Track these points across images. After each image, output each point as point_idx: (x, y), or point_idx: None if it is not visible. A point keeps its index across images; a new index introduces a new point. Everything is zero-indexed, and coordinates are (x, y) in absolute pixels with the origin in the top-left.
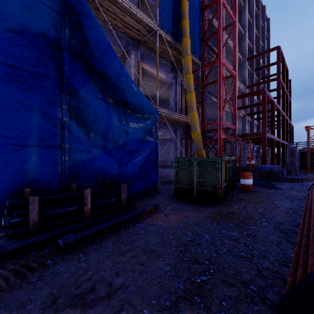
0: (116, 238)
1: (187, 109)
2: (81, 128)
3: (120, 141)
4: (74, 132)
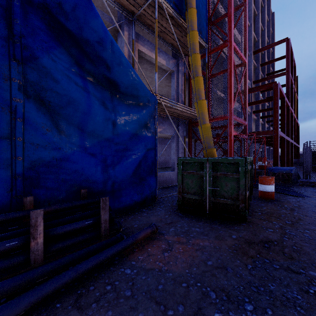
0: (73, 312)
1: (190, 102)
2: (44, 114)
3: (105, 135)
4: (32, 120)
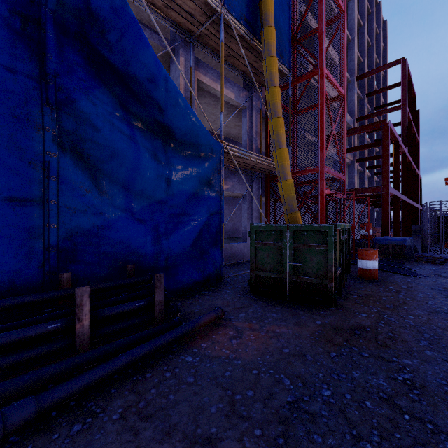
0: (131, 397)
1: (268, 148)
2: (82, 171)
3: (157, 196)
4: (69, 178)
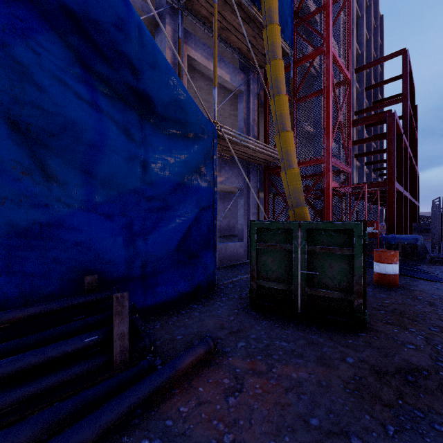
0: None
1: (267, 138)
2: (18, 146)
3: (129, 184)
4: None
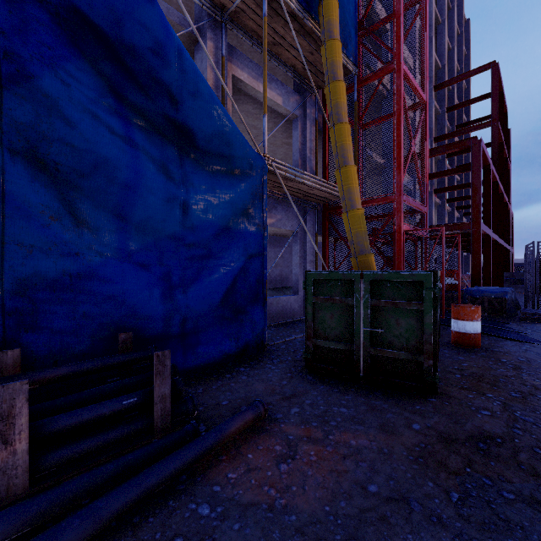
0: None
1: (327, 171)
2: (46, 188)
3: (168, 229)
4: (21, 198)
